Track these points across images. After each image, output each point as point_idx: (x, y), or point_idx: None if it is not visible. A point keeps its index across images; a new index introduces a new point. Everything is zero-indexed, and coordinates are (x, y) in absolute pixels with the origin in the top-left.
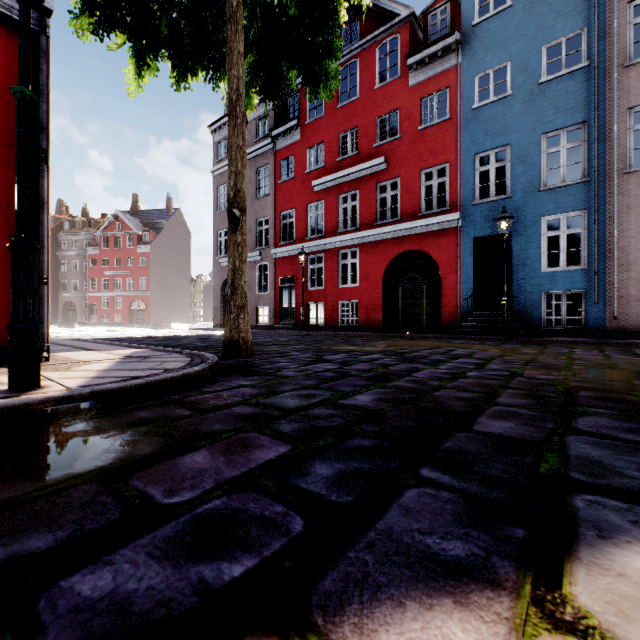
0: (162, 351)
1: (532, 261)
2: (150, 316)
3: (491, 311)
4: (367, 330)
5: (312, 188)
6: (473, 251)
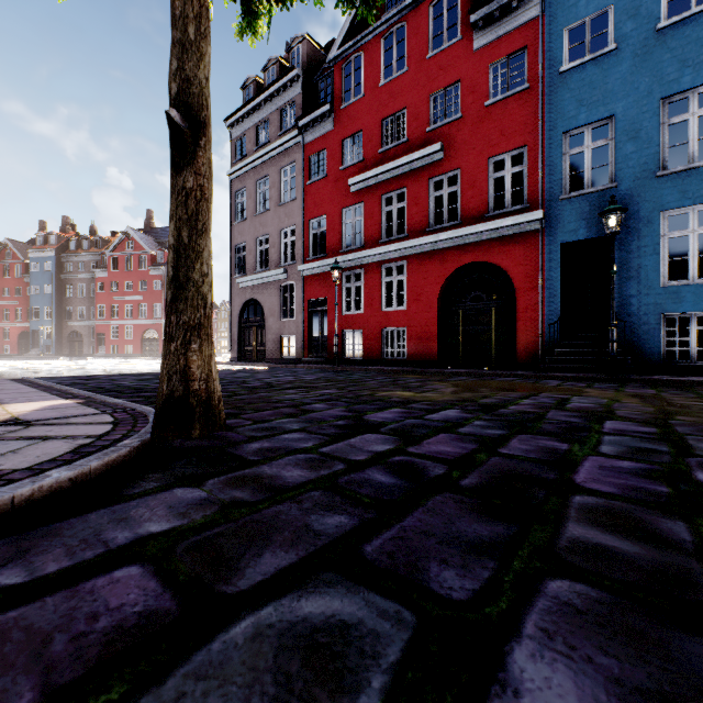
0: (94, 405)
1: (646, 272)
2: None
3: (586, 340)
4: (418, 365)
5: (348, 188)
6: (561, 261)
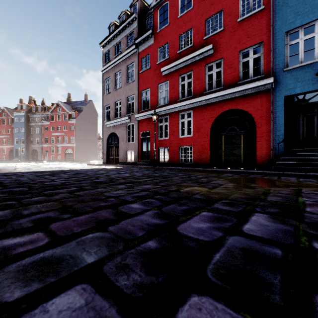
0: None
1: None
2: (75, 157)
3: (300, 152)
4: (199, 166)
5: (161, 73)
6: (284, 106)
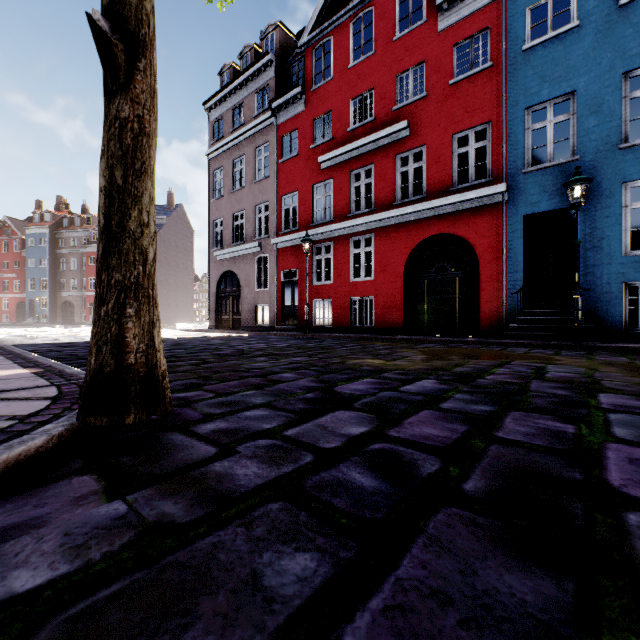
0: (48, 376)
1: (609, 242)
2: None
3: (548, 309)
4: (385, 332)
5: (318, 165)
6: (523, 232)
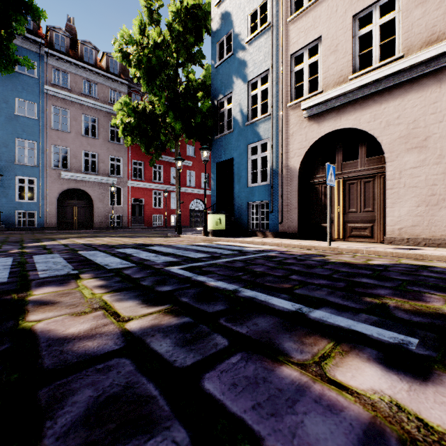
0: None
1: (11, 196)
2: None
3: None
4: None
5: None
6: None
